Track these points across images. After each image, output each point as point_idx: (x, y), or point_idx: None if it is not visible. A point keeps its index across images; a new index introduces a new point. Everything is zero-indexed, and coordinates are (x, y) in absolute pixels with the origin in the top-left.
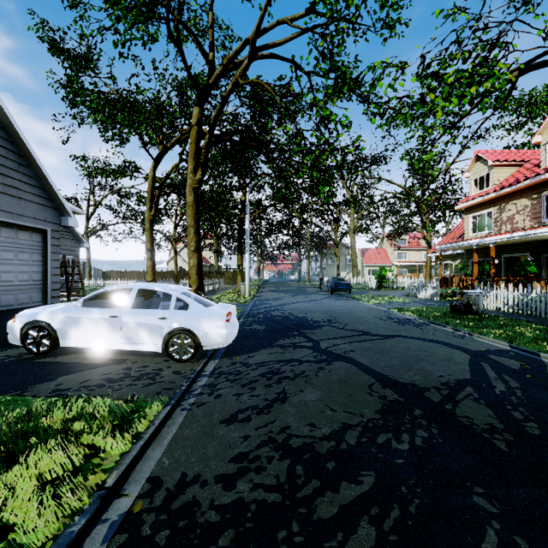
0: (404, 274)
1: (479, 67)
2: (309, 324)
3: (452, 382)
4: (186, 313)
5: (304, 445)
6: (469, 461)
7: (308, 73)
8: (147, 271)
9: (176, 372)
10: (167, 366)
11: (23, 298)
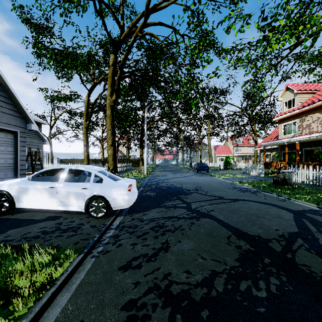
0: (240, 161)
1: (300, 18)
2: (184, 192)
3: (286, 234)
4: (100, 185)
5: (182, 292)
6: (320, 310)
7: (183, 35)
8: (84, 158)
9: (93, 226)
10: (87, 221)
11: (1, 175)
